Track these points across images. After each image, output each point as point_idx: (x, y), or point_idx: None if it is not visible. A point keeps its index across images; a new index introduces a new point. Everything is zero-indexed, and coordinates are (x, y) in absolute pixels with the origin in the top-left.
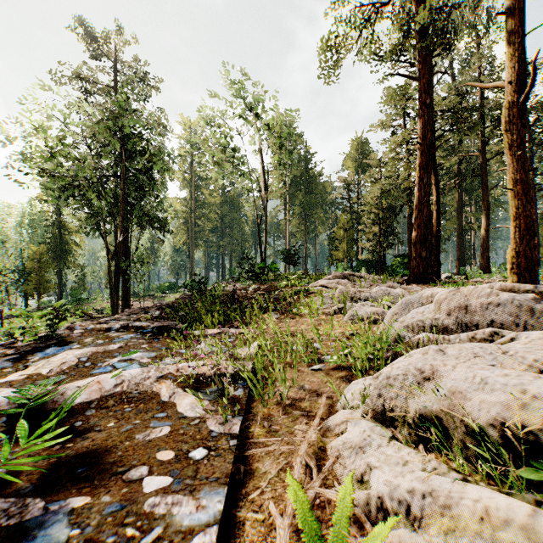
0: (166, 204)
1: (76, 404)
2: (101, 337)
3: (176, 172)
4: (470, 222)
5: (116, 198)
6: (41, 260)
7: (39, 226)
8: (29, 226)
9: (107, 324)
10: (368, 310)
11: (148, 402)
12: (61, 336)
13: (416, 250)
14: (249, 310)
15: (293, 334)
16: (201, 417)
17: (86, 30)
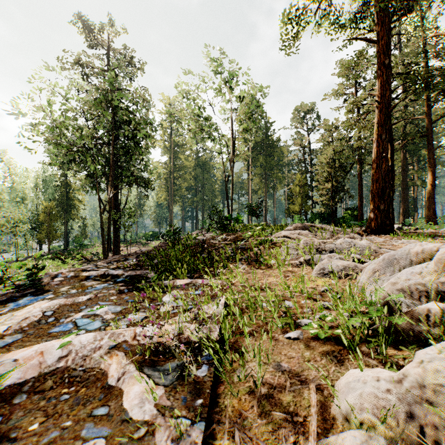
0: (149, 167)
1: (5, 387)
2: (77, 286)
3: (158, 141)
4: (413, 179)
5: (108, 162)
6: (52, 213)
7: (50, 186)
8: (42, 186)
9: (85, 272)
10: (339, 264)
11: (91, 385)
12: (40, 284)
13: (374, 203)
14: (217, 259)
15: (261, 288)
16: (150, 421)
17: (83, 24)
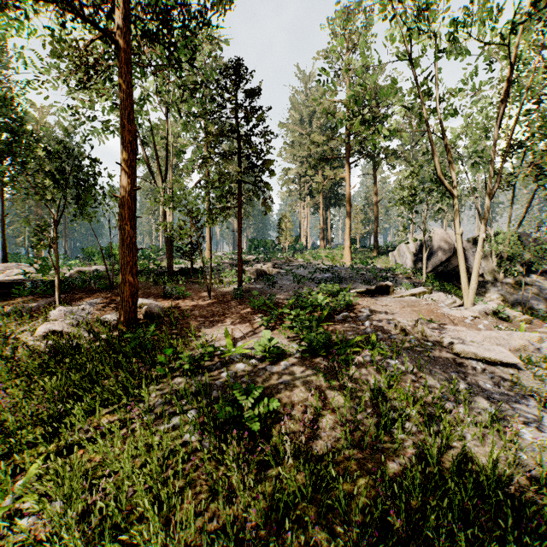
0: None
1: None
2: None
3: None
4: None
5: None
6: None
7: None
8: None
9: None
10: None
11: None
12: None
13: None
14: None
15: None
16: None
17: None
